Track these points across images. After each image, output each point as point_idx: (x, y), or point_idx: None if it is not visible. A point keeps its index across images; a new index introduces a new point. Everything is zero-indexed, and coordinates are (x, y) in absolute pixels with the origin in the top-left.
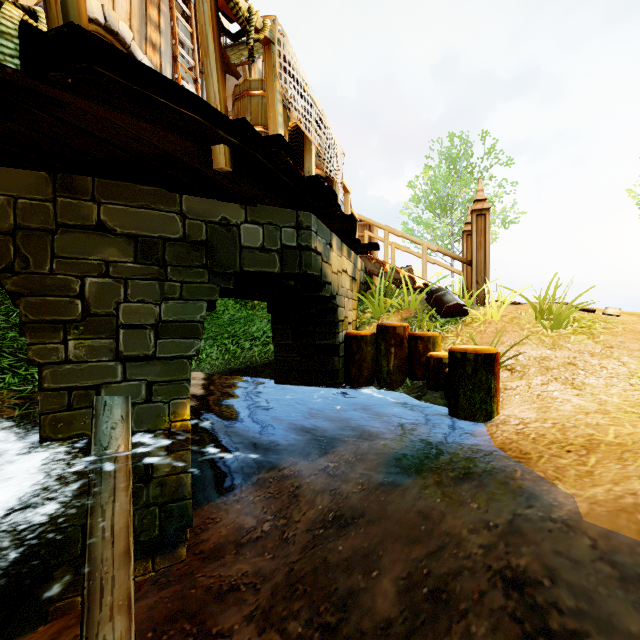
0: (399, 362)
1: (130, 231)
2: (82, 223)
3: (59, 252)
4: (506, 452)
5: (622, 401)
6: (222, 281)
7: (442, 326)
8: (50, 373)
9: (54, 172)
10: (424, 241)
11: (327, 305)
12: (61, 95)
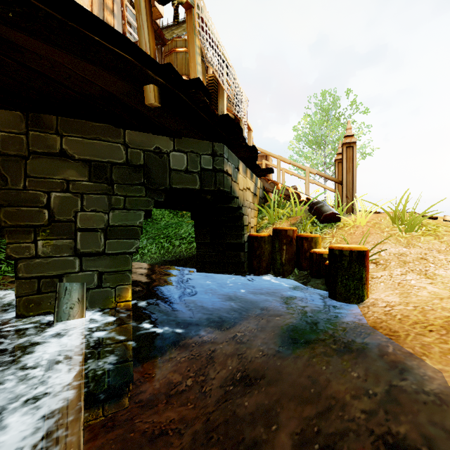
0: (289, 256)
1: (85, 157)
2: (48, 151)
3: (30, 173)
4: (378, 330)
5: None
6: (156, 195)
7: (321, 229)
8: (24, 265)
9: (27, 112)
10: (307, 167)
11: (235, 214)
12: (15, 37)
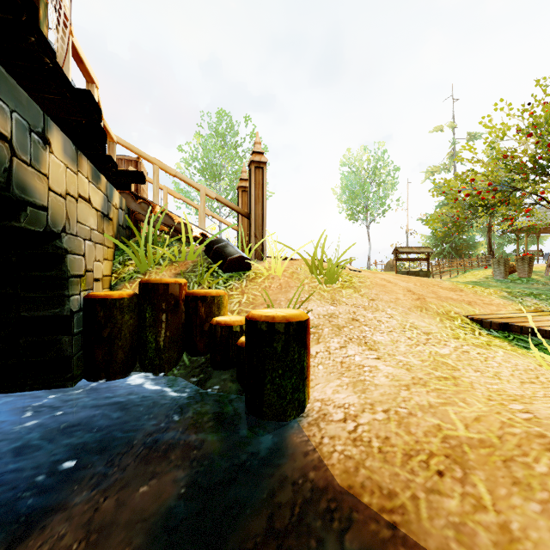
0: (173, 333)
1: None
2: None
3: None
4: (362, 498)
5: (421, 362)
6: None
7: (225, 282)
8: None
9: None
10: (202, 185)
11: (43, 249)
12: None
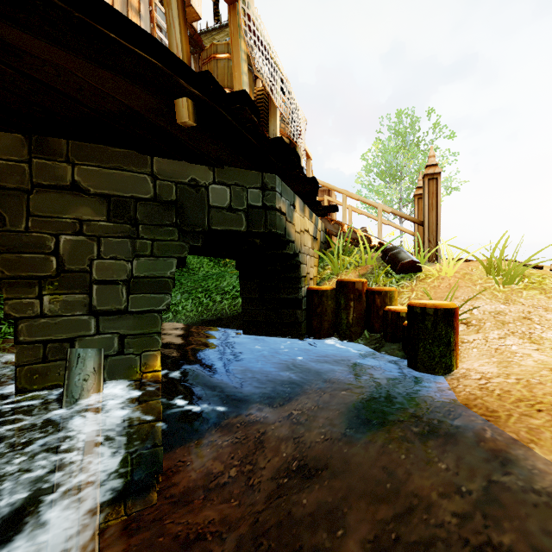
0: (358, 315)
1: (103, 191)
2: (57, 183)
3: (34, 211)
4: (472, 409)
5: None
6: (191, 239)
7: (397, 281)
8: (26, 327)
9: (29, 134)
10: (379, 204)
11: (290, 262)
12: (8, 36)
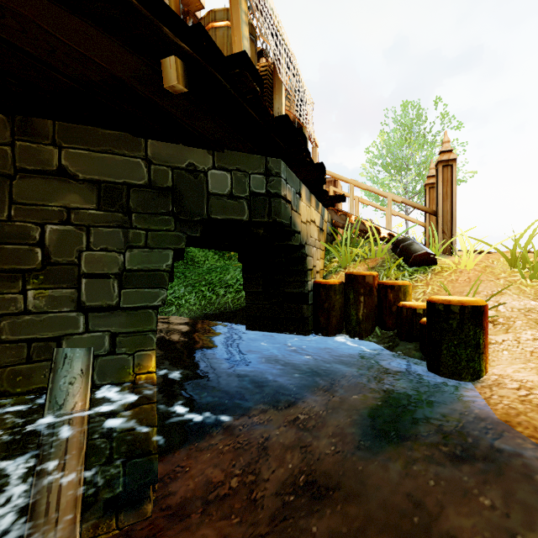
0: (368, 311)
1: (93, 177)
2: (42, 168)
3: (18, 198)
4: (515, 428)
5: None
6: (189, 229)
7: (410, 275)
8: (8, 324)
9: (12, 114)
10: (389, 193)
11: (296, 254)
12: None
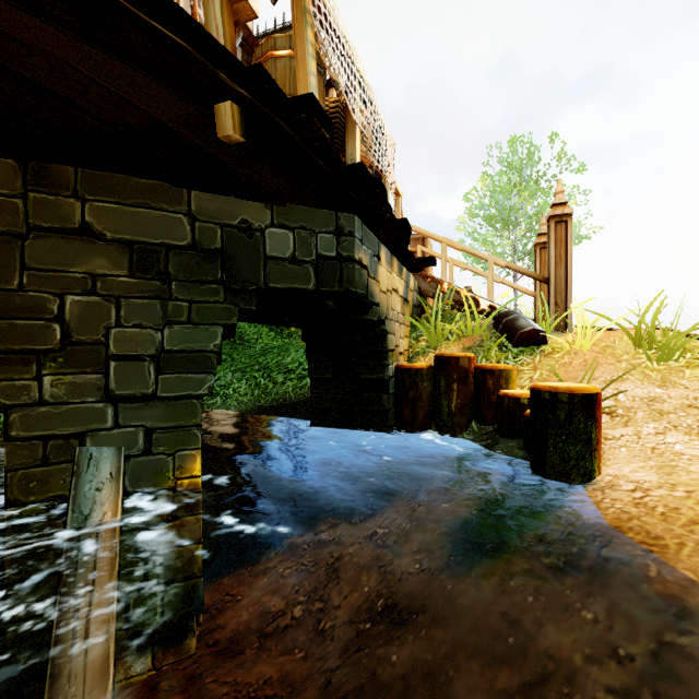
0: (463, 401)
1: (123, 236)
2: (61, 225)
3: (31, 262)
4: (626, 533)
5: None
6: (242, 300)
7: (515, 357)
8: (19, 418)
9: (24, 159)
10: (490, 255)
11: (374, 331)
12: None
